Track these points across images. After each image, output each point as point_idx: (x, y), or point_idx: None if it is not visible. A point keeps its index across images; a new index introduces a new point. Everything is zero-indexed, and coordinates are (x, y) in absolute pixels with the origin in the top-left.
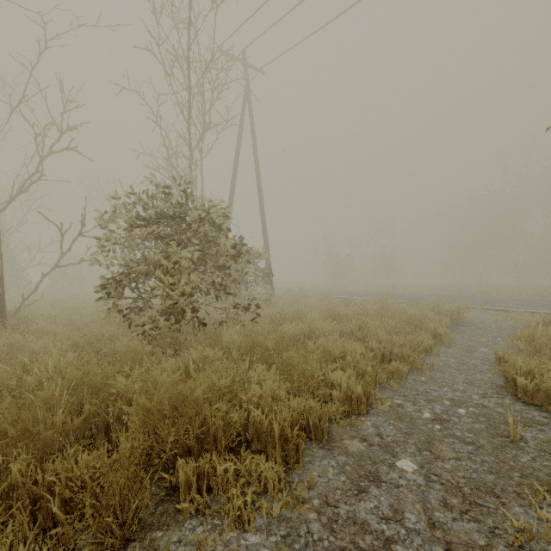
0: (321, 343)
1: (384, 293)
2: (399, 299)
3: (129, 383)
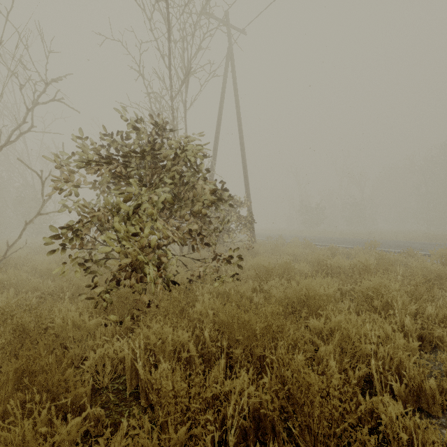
0: (335, 324)
1: (363, 240)
2: (384, 247)
3: None
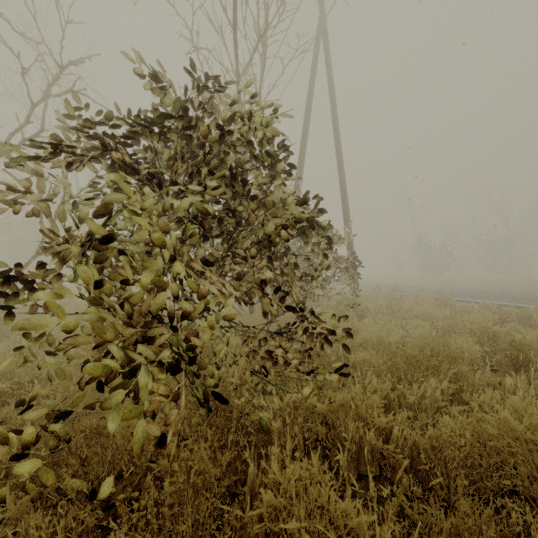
0: None
1: (529, 294)
2: None
3: None
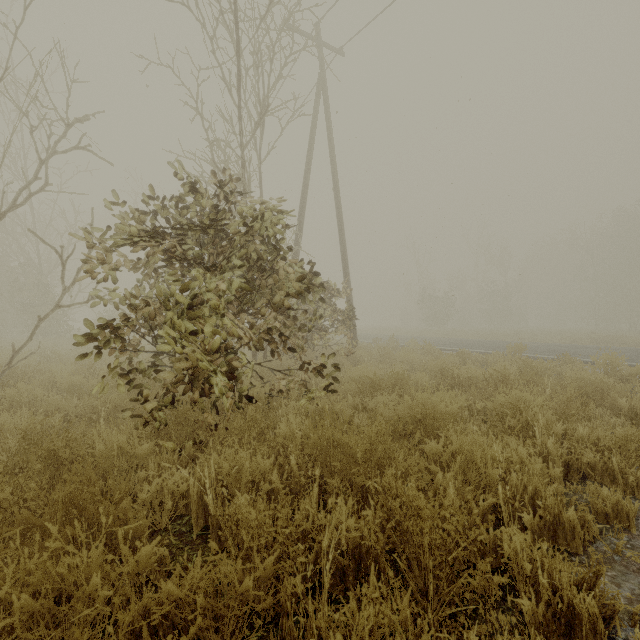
0: (457, 446)
1: (506, 343)
2: (534, 352)
3: (5, 594)
